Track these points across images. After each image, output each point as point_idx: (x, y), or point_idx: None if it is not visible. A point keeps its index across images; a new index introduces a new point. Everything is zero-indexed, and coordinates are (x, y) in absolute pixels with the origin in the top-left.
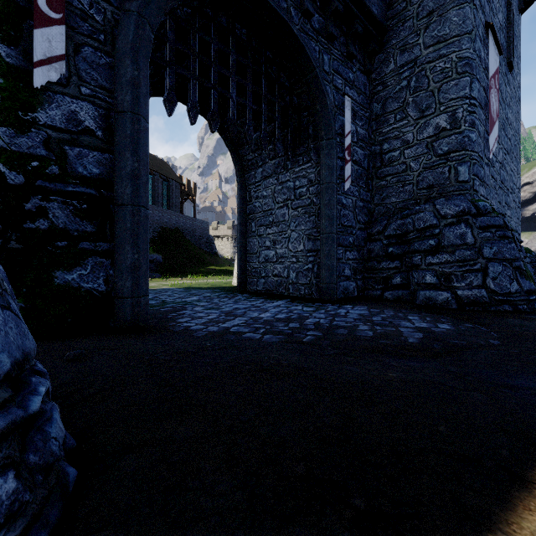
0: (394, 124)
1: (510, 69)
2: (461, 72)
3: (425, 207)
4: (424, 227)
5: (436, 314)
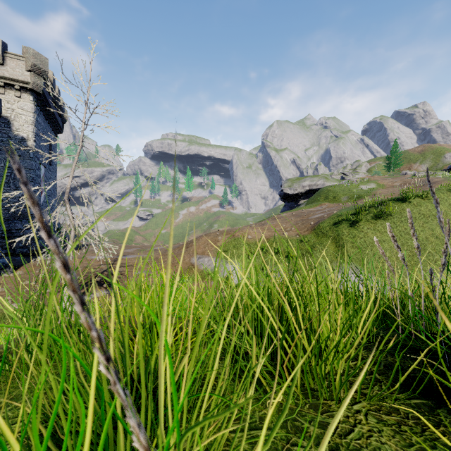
0: (4, 187)
1: (51, 165)
2: (31, 181)
3: (19, 222)
4: (18, 229)
5: (24, 255)
